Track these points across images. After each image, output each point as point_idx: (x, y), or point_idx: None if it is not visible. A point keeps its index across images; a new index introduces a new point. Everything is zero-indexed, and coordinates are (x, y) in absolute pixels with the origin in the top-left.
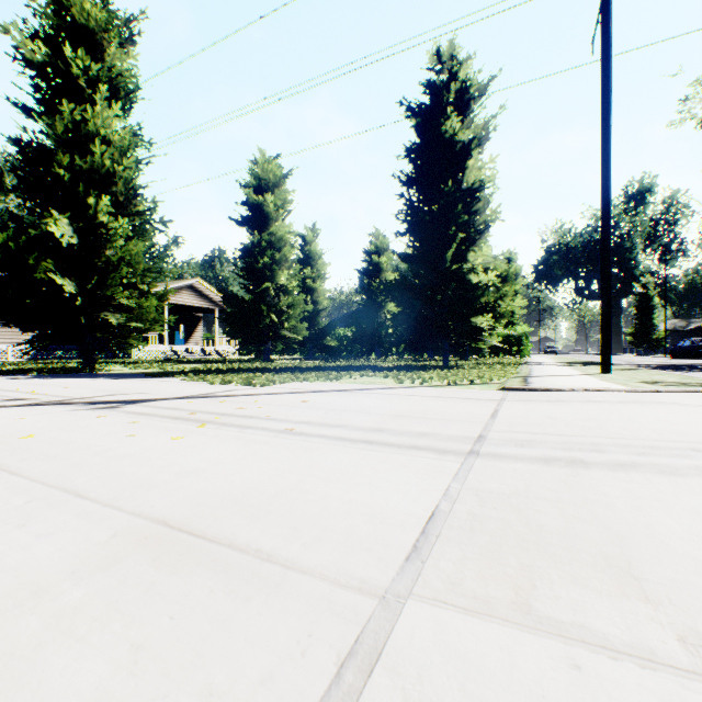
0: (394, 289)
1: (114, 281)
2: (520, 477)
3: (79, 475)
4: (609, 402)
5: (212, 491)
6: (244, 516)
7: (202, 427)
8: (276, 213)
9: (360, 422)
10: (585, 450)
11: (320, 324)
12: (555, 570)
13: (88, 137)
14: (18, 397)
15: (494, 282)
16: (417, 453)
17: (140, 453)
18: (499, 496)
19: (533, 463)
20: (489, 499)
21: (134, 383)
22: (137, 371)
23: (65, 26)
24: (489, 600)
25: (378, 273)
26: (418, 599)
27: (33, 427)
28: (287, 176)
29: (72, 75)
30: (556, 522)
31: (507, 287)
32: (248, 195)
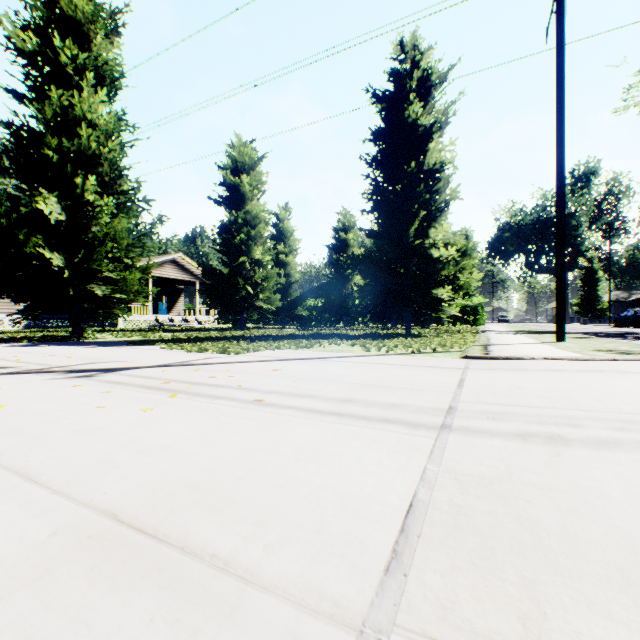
0: (360, 262)
1: (100, 255)
2: (499, 457)
3: (36, 453)
4: (570, 370)
5: (172, 474)
6: (203, 506)
7: (173, 397)
8: (252, 193)
9: (329, 392)
10: (560, 424)
11: (292, 295)
12: (565, 589)
13: (75, 121)
14: (2, 365)
15: (453, 256)
16: (388, 427)
17: (106, 427)
18: (481, 480)
19: (510, 439)
20: (470, 485)
21: (116, 351)
22: (122, 339)
23: (54, 18)
24: (493, 637)
25: (346, 249)
26: (404, 634)
27: (6, 397)
28: (262, 158)
29: (61, 63)
30: (550, 517)
31: (465, 261)
32: (225, 177)
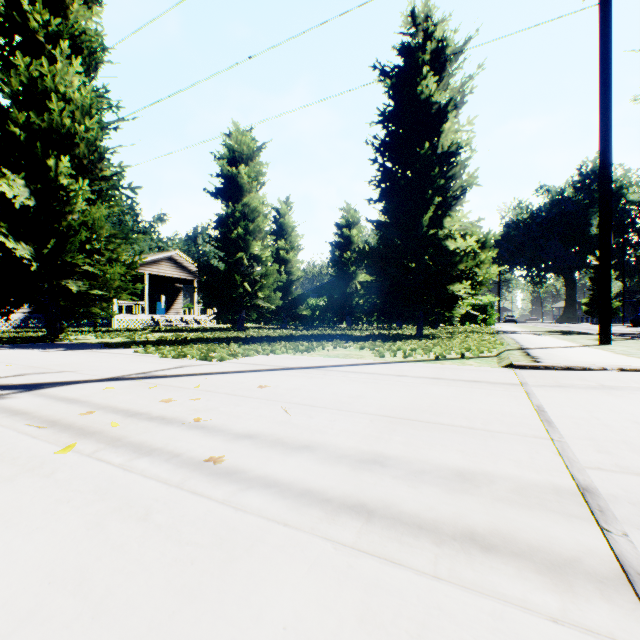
0: (367, 256)
1: (73, 246)
2: None
3: None
4: None
5: None
6: None
7: (66, 450)
8: (250, 185)
9: (340, 437)
10: None
11: (294, 294)
12: None
13: (46, 94)
14: None
15: (473, 248)
16: (495, 577)
17: None
18: None
19: None
20: None
21: (78, 356)
22: (102, 340)
23: None
24: None
25: (349, 246)
26: None
27: None
28: (261, 149)
29: (31, 29)
30: None
31: (484, 254)
32: (222, 167)
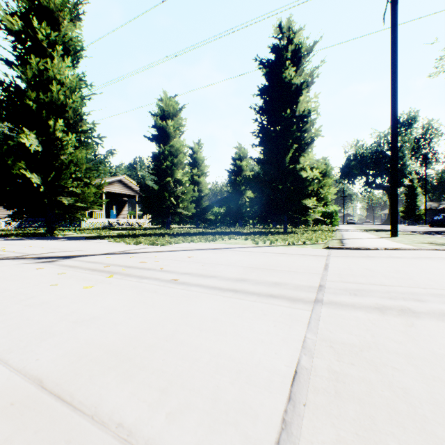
0: (251, 181)
1: (66, 175)
2: (364, 327)
3: None
4: (406, 257)
5: (97, 342)
6: (117, 373)
7: (110, 277)
8: (175, 133)
9: (228, 273)
10: (408, 299)
11: (203, 205)
12: None
13: (48, 80)
14: None
15: (317, 176)
16: (273, 301)
17: (54, 301)
18: (352, 348)
19: (370, 312)
20: (344, 352)
21: (76, 243)
22: (82, 235)
23: (34, 8)
24: None
25: (241, 172)
26: None
27: None
28: (182, 108)
29: (38, 39)
30: (419, 385)
31: (325, 180)
32: (156, 121)
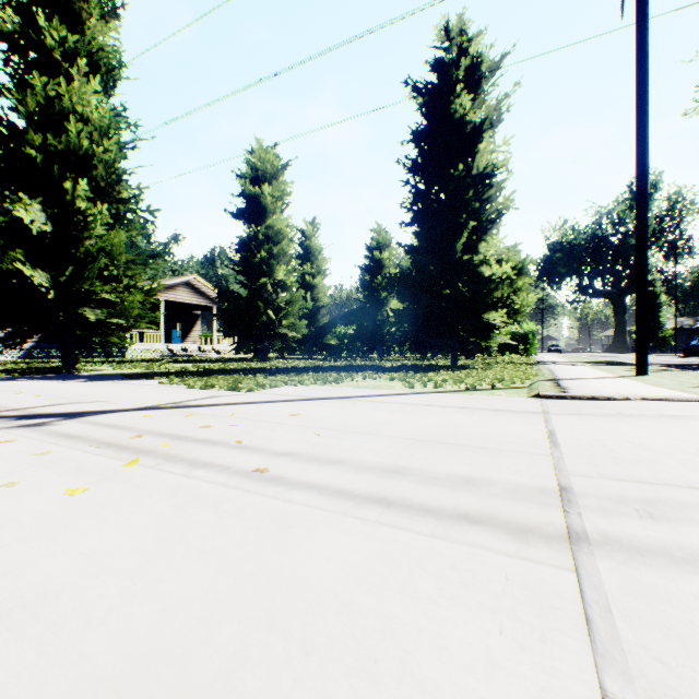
0: (399, 282)
1: (92, 273)
2: None
3: None
4: (694, 417)
5: None
6: None
7: (132, 464)
8: (274, 205)
9: (367, 454)
10: None
11: (320, 321)
12: None
13: (63, 115)
14: None
15: (509, 274)
16: (475, 536)
17: None
18: None
19: None
20: None
21: (102, 387)
22: (120, 371)
23: None
24: None
25: (380, 270)
26: None
27: None
28: (286, 166)
29: (47, 47)
30: None
31: (521, 281)
32: (244, 186)
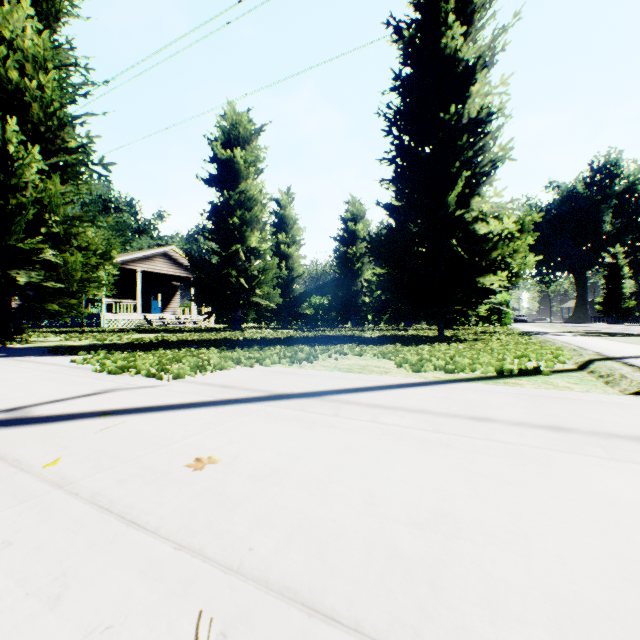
0: (380, 243)
1: (18, 226)
2: None
3: None
4: None
5: None
6: None
7: None
8: (247, 171)
9: None
10: None
11: (296, 291)
12: None
13: None
14: None
15: (510, 230)
16: None
17: None
18: None
19: None
20: None
21: None
22: (63, 343)
23: None
24: None
25: (355, 241)
26: None
27: None
28: (259, 132)
29: None
30: None
31: (518, 241)
32: (215, 150)
